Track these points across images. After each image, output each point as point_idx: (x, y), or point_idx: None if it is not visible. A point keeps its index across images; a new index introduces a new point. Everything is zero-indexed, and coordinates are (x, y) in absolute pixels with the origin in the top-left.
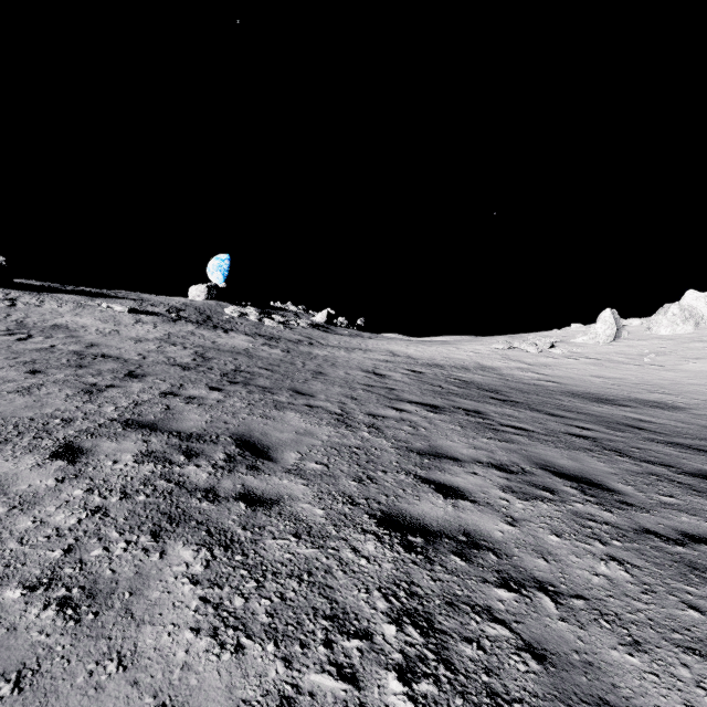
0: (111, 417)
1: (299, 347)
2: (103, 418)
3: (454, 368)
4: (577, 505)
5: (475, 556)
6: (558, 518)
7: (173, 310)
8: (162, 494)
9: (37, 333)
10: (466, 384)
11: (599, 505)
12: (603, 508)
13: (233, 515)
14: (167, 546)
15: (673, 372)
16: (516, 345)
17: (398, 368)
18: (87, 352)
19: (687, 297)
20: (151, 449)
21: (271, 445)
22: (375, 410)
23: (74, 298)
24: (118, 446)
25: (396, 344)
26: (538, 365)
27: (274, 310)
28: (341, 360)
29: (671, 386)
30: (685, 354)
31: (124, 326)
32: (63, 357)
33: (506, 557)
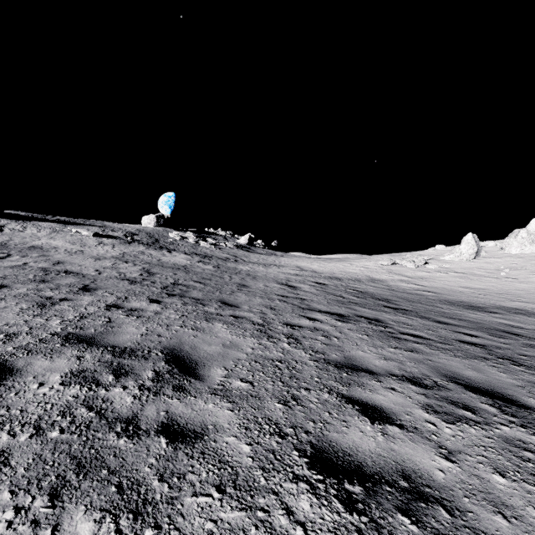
0: (54, 331)
1: (227, 263)
2: (46, 332)
3: (350, 280)
4: (503, 428)
5: (425, 513)
6: (492, 448)
7: (129, 235)
8: (79, 427)
9: (15, 252)
10: (362, 294)
11: (524, 427)
12: (531, 432)
13: (151, 457)
14: (64, 514)
15: (526, 284)
16: (397, 261)
17: (306, 280)
18: (53, 269)
19: (532, 224)
20: (82, 367)
21: (199, 360)
22: (291, 320)
23: (51, 225)
24: (50, 365)
25: (302, 261)
26: (416, 277)
27: (208, 235)
28: (261, 274)
29: (526, 295)
30: (533, 269)
31: (88, 247)
32: (31, 273)
33: (459, 513)
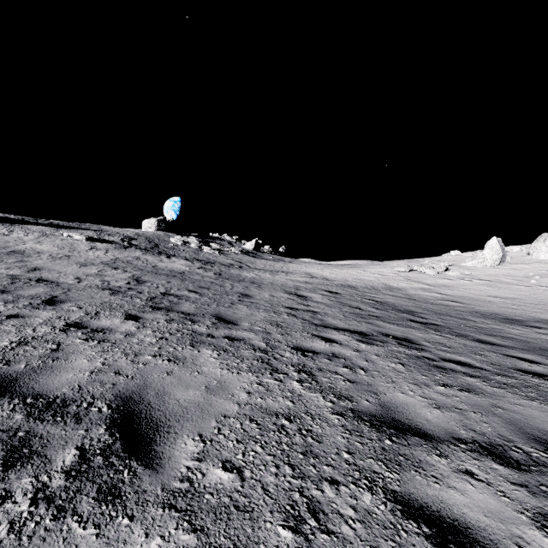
0: None
1: (231, 270)
2: None
3: (365, 289)
4: None
5: None
6: None
7: (127, 239)
8: None
9: None
10: (382, 305)
11: None
12: None
13: None
14: None
15: None
16: (415, 268)
17: (317, 289)
18: (25, 277)
19: None
20: None
21: (162, 421)
22: (302, 342)
23: (41, 229)
24: None
25: (312, 267)
26: (438, 285)
27: (212, 240)
28: (267, 282)
29: None
30: None
31: (77, 252)
32: None
33: None
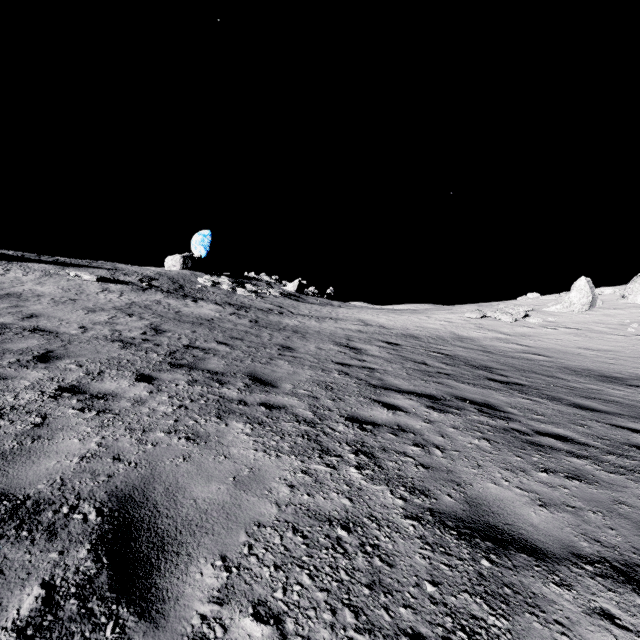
0: None
1: (269, 316)
2: None
3: (431, 339)
4: None
5: None
6: None
7: (146, 280)
8: None
9: None
10: (452, 360)
11: None
12: None
13: None
14: None
15: None
16: (489, 314)
17: (372, 339)
18: (17, 325)
19: None
20: None
21: (171, 534)
22: (358, 409)
23: (44, 267)
24: None
25: (366, 312)
26: (516, 335)
27: (247, 280)
28: (312, 331)
29: None
30: None
31: (86, 295)
32: None
33: None
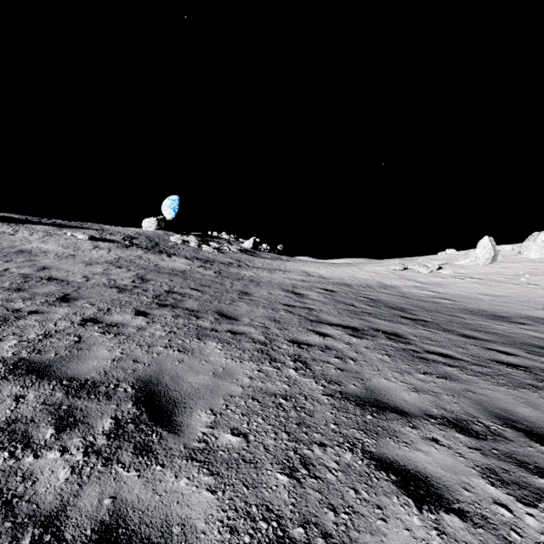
0: (1, 356)
1: (230, 268)
2: None
3: (360, 287)
4: None
5: None
6: None
7: (128, 238)
8: None
9: None
10: (375, 303)
11: None
12: None
13: None
14: None
15: None
16: (409, 266)
17: (313, 287)
18: (36, 275)
19: None
20: (16, 414)
21: (179, 399)
22: (298, 335)
23: (45, 228)
24: None
25: (309, 265)
26: (430, 283)
27: (211, 238)
28: (265, 280)
29: None
30: None
31: (81, 251)
32: (9, 280)
33: None
